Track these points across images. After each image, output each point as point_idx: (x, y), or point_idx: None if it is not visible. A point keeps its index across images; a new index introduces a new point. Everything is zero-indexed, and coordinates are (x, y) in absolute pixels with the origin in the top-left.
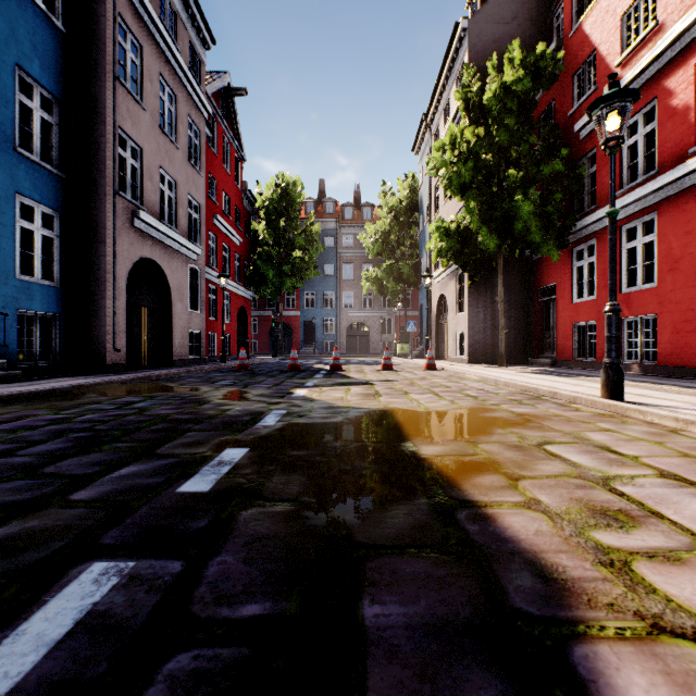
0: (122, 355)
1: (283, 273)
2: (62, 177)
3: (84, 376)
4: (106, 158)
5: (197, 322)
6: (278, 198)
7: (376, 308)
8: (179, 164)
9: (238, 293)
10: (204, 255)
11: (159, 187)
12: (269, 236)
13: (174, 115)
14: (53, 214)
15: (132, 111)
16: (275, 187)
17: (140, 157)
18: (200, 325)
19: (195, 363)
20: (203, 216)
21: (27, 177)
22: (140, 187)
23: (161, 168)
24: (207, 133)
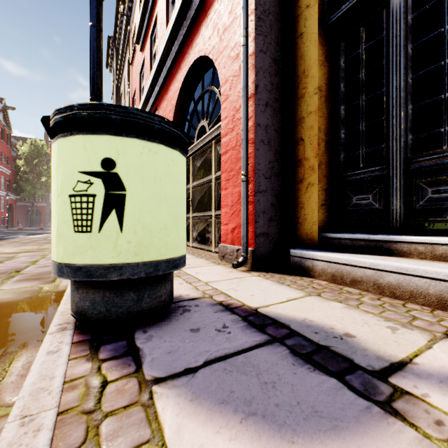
0: None
1: (36, 187)
2: None
3: None
4: None
5: None
6: (33, 151)
7: None
8: None
9: (9, 197)
10: None
11: None
12: (27, 168)
13: None
14: None
15: None
16: (31, 145)
17: None
18: None
19: None
20: None
21: None
22: None
23: None
24: None
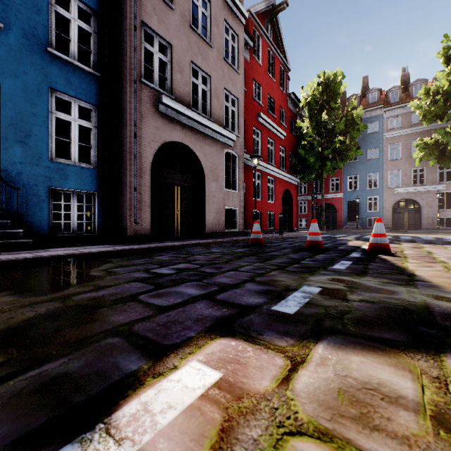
0: (146, 227)
1: (323, 158)
2: (97, 76)
3: (89, 246)
4: (127, 49)
5: (233, 200)
6: (319, 93)
7: (430, 183)
8: (214, 62)
9: (282, 178)
10: (242, 142)
11: (190, 80)
12: (311, 130)
13: (209, 20)
14: (91, 108)
15: (158, 10)
16: (317, 86)
17: (170, 53)
18: (237, 203)
19: (231, 236)
20: (241, 109)
21: (61, 75)
22: (170, 79)
23: (193, 64)
24: (249, 44)
